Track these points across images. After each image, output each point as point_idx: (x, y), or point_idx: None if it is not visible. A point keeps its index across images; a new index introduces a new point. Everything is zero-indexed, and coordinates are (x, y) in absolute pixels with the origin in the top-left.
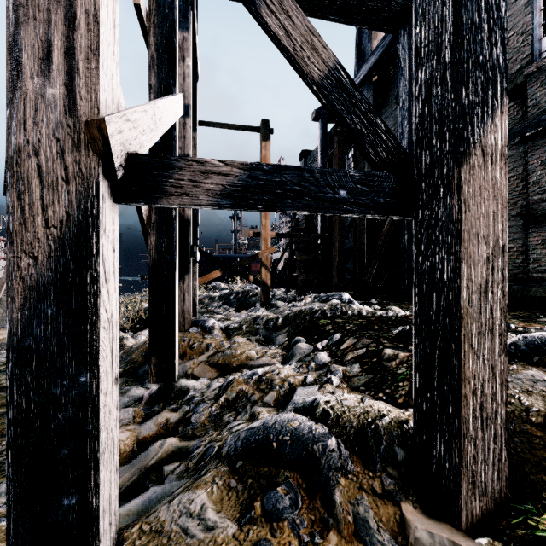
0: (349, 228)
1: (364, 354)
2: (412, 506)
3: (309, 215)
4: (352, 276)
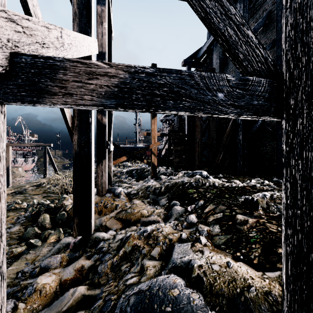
0: (204, 130)
1: (222, 218)
2: None
3: (180, 122)
4: (207, 160)
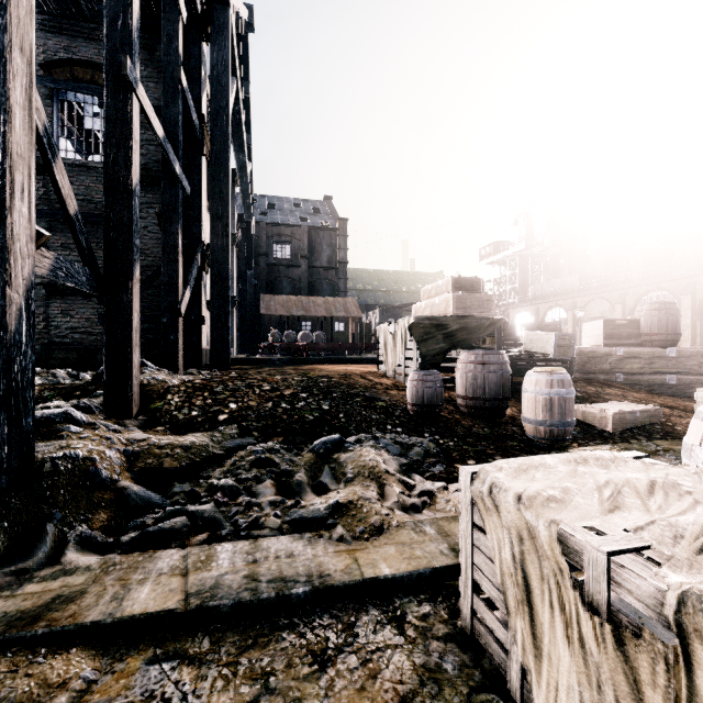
0: None
1: None
2: (115, 420)
3: None
4: None
